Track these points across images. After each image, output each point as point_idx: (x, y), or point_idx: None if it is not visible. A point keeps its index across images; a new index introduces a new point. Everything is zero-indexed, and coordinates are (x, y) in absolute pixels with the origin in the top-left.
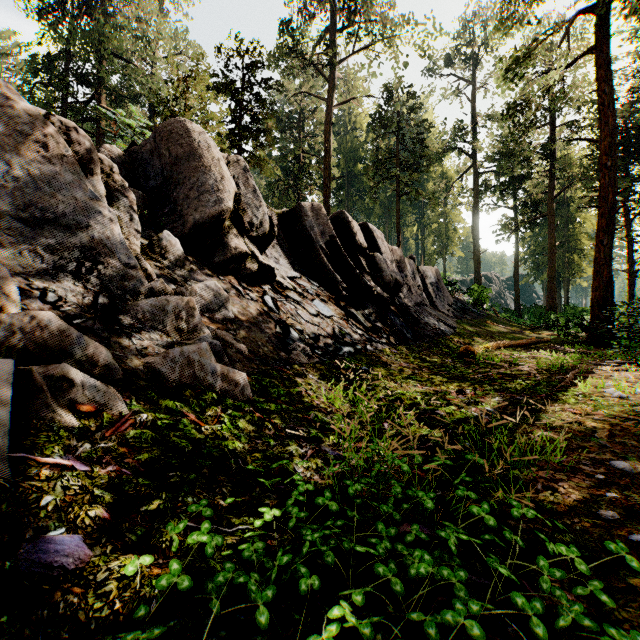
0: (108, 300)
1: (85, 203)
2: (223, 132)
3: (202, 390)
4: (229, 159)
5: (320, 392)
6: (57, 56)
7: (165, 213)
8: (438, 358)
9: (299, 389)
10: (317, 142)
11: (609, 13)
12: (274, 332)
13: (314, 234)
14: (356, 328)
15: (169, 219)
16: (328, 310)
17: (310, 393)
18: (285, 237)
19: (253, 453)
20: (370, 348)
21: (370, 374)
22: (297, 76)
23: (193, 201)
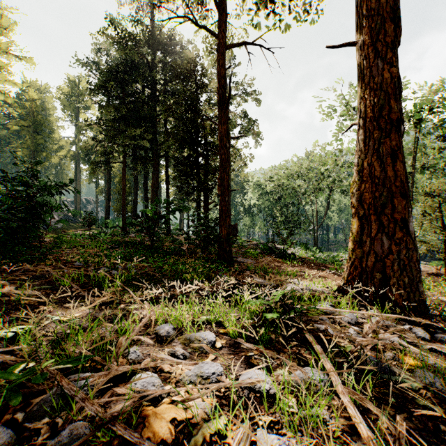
0: None
1: None
2: None
3: None
4: None
5: None
6: None
7: None
8: (55, 233)
9: None
10: None
11: None
12: None
13: None
14: None
15: None
16: None
17: None
18: None
19: None
20: None
21: None
22: None
23: None
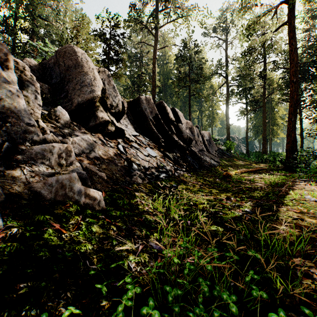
0: (12, 145)
1: (0, 84)
2: (98, 58)
3: (70, 204)
4: (99, 70)
5: (149, 201)
6: (10, 17)
7: (61, 97)
8: (212, 178)
9: (136, 200)
10: (149, 68)
11: (294, 5)
12: (123, 165)
13: (147, 112)
14: (169, 163)
15: (63, 101)
16: (154, 153)
17: (143, 202)
18: (131, 114)
19: (99, 253)
20: (177, 173)
21: (177, 188)
22: (138, 34)
23: (77, 91)
